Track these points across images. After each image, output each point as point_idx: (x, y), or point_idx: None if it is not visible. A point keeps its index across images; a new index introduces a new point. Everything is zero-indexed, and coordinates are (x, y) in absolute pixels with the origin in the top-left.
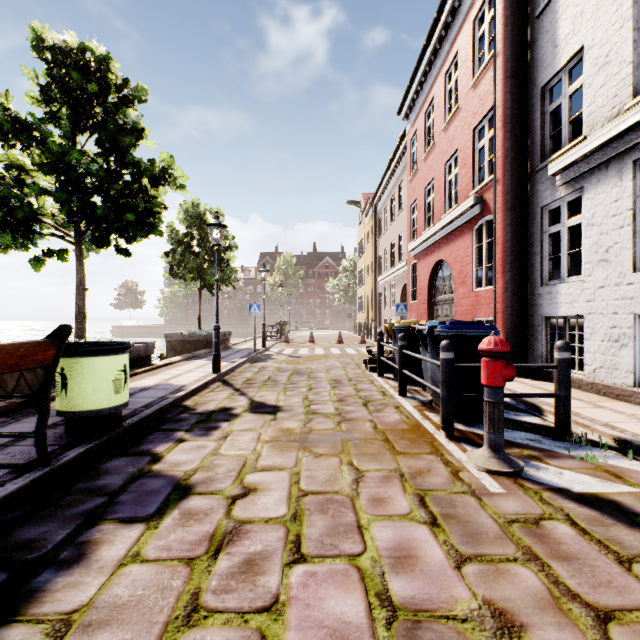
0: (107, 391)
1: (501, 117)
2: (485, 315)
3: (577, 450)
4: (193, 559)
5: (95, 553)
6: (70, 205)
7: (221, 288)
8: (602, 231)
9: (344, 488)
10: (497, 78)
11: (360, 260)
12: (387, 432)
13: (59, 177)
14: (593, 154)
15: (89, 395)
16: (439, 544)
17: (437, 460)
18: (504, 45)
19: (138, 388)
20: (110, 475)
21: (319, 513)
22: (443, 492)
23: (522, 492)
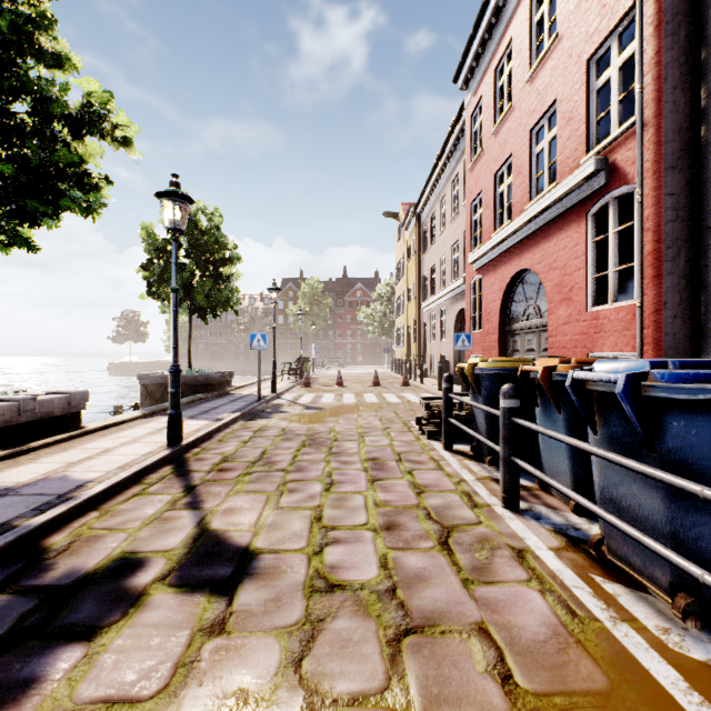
0: None
1: (652, 16)
2: (614, 348)
3: None
4: None
5: None
6: None
7: (218, 313)
8: None
9: None
10: None
11: (399, 284)
12: None
13: None
14: None
15: None
16: None
17: None
18: None
19: None
20: None
21: None
22: None
23: None
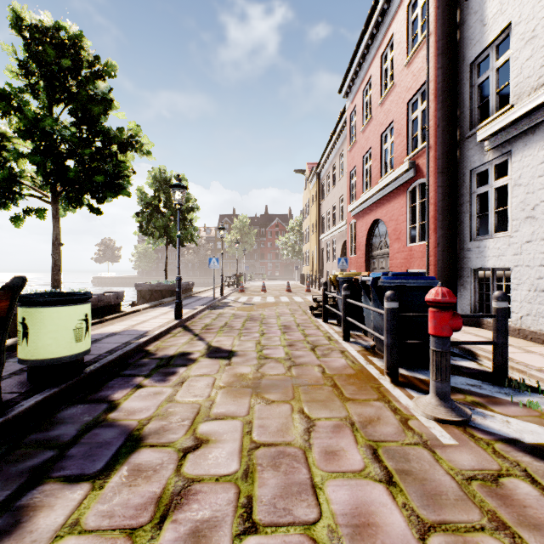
0: (68, 340)
1: (433, 90)
2: (418, 267)
3: (518, 396)
4: (136, 529)
5: (31, 521)
6: (45, 168)
7: (185, 244)
8: (529, 190)
9: (296, 439)
10: (429, 56)
11: (305, 220)
12: (335, 377)
13: (35, 142)
14: (520, 120)
15: (49, 344)
16: (398, 508)
17: (385, 407)
18: (436, 26)
19: (105, 334)
20: (64, 425)
21: (271, 469)
22: (395, 443)
23: (474, 443)
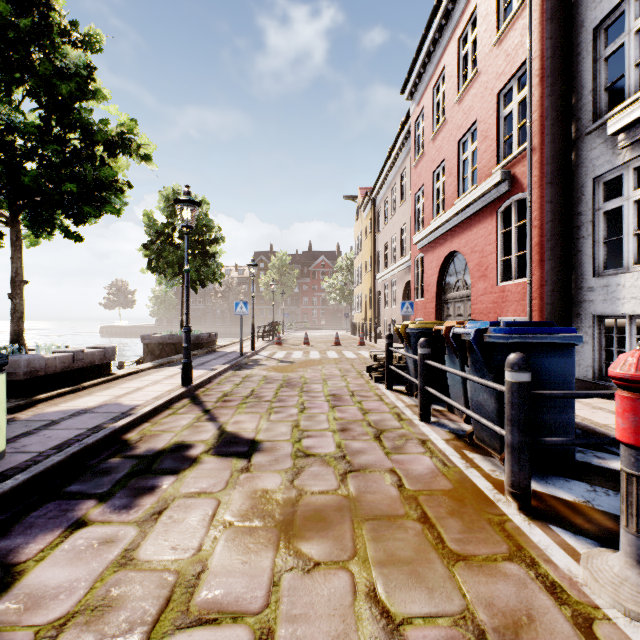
0: None
1: (538, 70)
2: (514, 314)
3: None
4: None
5: None
6: None
7: (206, 285)
8: None
9: None
10: (532, 24)
11: (357, 257)
12: (421, 498)
13: None
14: None
15: None
16: None
17: (532, 580)
18: None
19: (71, 411)
20: None
21: None
22: None
23: None
